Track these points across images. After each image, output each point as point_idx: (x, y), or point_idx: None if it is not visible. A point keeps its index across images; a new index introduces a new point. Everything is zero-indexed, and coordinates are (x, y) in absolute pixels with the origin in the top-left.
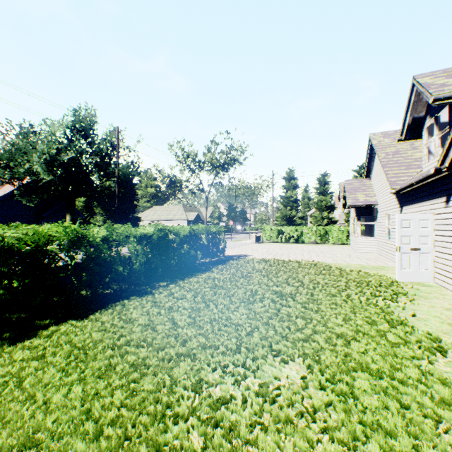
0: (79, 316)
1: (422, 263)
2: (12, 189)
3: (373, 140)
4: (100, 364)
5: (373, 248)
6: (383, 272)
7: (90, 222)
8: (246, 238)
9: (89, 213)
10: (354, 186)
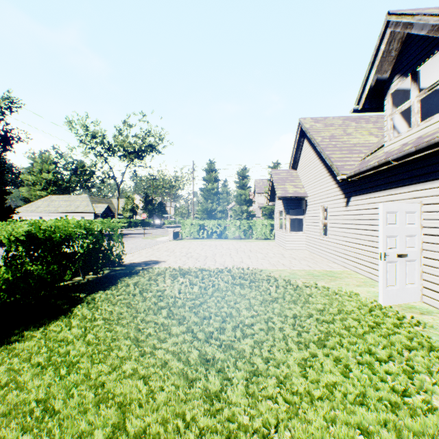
0: None
1: (409, 274)
2: None
3: (305, 124)
4: None
5: (302, 245)
6: (342, 283)
7: None
8: (164, 233)
9: None
10: (281, 176)
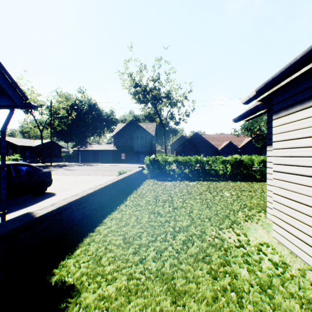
0: None
1: None
2: (249, 139)
3: None
4: None
5: None
6: None
7: None
8: None
9: None
10: None
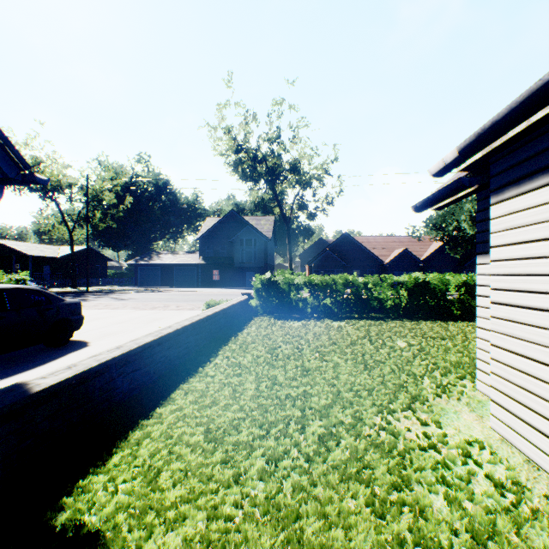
0: None
1: None
2: (440, 244)
3: None
4: None
5: None
6: None
7: None
8: None
9: None
10: None
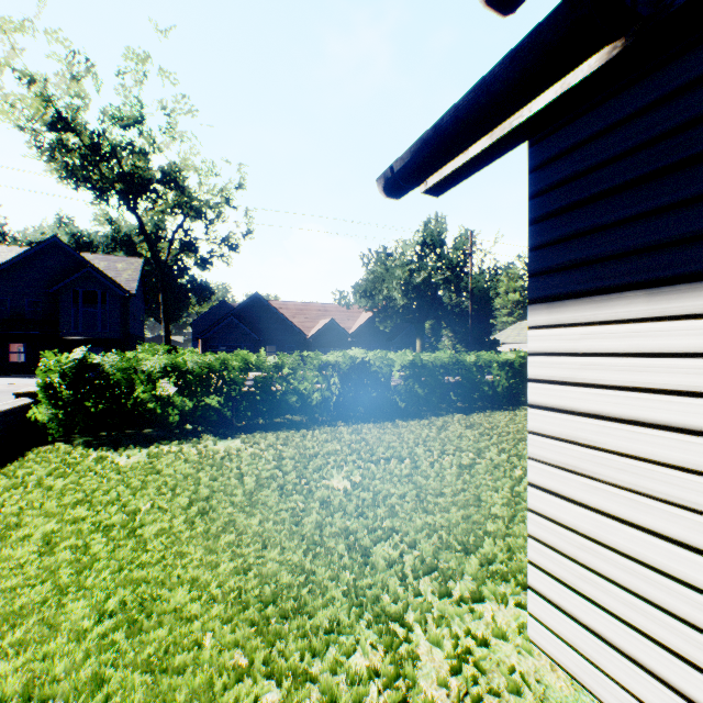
0: (461, 413)
1: None
2: (369, 316)
3: None
4: (483, 428)
5: None
6: None
7: (436, 348)
8: None
9: (435, 337)
10: None
